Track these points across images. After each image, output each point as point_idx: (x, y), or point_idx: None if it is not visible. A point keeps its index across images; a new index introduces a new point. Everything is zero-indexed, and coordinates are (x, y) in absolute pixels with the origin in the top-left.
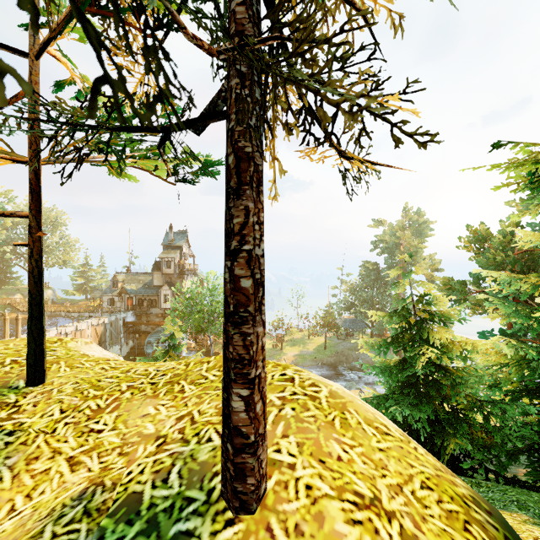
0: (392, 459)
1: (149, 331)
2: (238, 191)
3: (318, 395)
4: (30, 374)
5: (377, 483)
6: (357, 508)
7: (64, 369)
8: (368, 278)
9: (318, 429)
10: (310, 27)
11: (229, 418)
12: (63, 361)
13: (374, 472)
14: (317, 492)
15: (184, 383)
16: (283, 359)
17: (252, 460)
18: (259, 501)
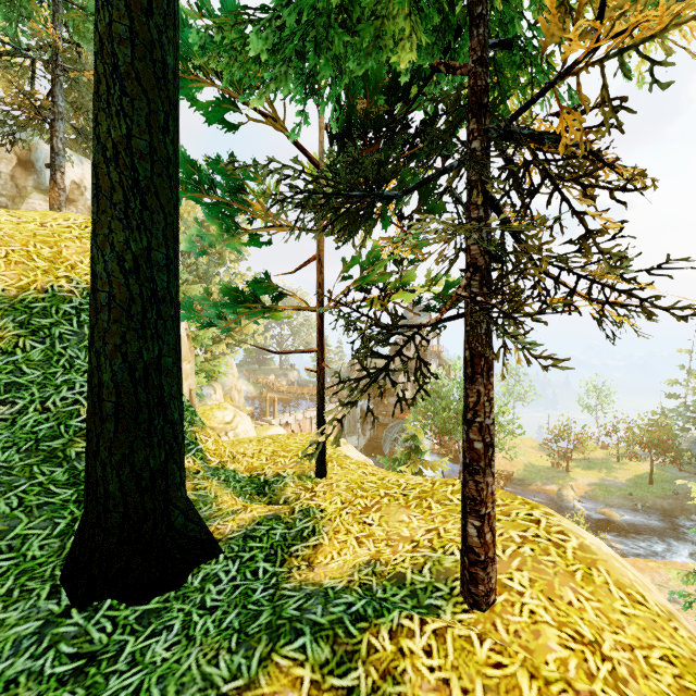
0: (635, 625)
1: (387, 423)
2: (472, 379)
3: (564, 544)
4: (318, 468)
5: (604, 634)
6: (573, 640)
7: (337, 467)
8: None
9: (554, 574)
10: (537, 234)
11: (465, 539)
12: (335, 460)
13: (605, 625)
14: (539, 617)
15: (431, 501)
16: (568, 487)
17: (482, 573)
18: (488, 606)
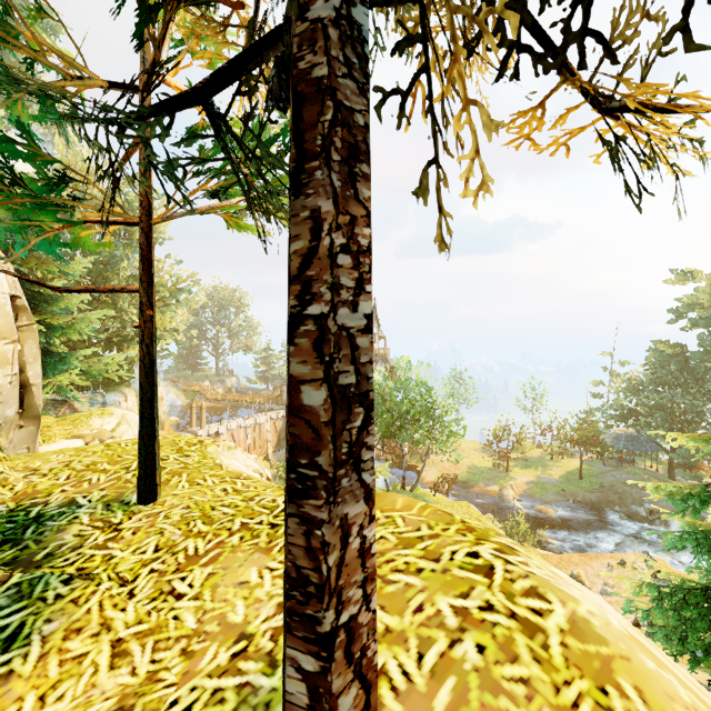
0: None
1: None
2: (297, 178)
3: (542, 622)
4: (141, 488)
5: None
6: None
7: (183, 484)
8: (663, 368)
9: None
10: None
11: (283, 704)
12: (186, 473)
13: None
14: None
15: None
16: (508, 486)
17: None
18: None
